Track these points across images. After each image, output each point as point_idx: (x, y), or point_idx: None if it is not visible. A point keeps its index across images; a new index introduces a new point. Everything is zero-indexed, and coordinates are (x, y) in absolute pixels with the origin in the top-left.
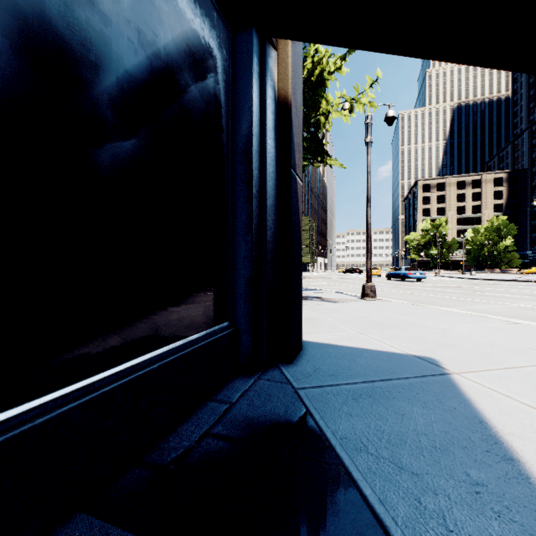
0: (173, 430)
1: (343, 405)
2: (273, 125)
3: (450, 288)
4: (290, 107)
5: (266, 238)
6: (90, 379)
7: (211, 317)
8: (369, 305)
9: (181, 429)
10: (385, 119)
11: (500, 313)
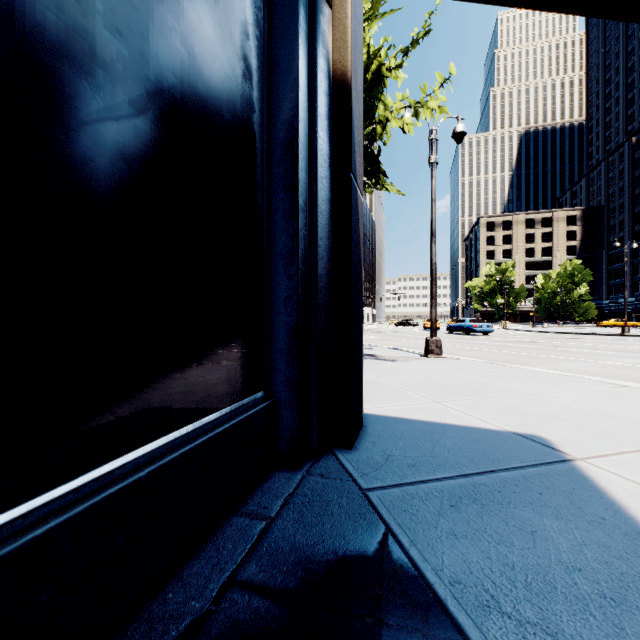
0: (175, 577)
1: (440, 518)
2: (326, 111)
3: (525, 343)
4: (349, 87)
5: (317, 270)
6: (4, 516)
7: (238, 386)
8: (436, 364)
9: (188, 573)
10: (453, 135)
11: (594, 373)
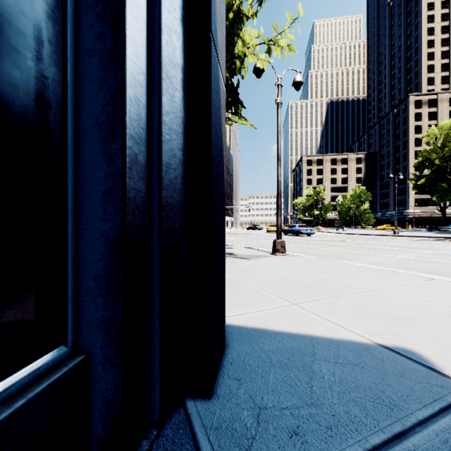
0: None
1: None
2: None
3: (337, 242)
4: None
5: (161, 156)
6: None
7: None
8: (283, 261)
9: None
10: (293, 83)
11: (397, 266)
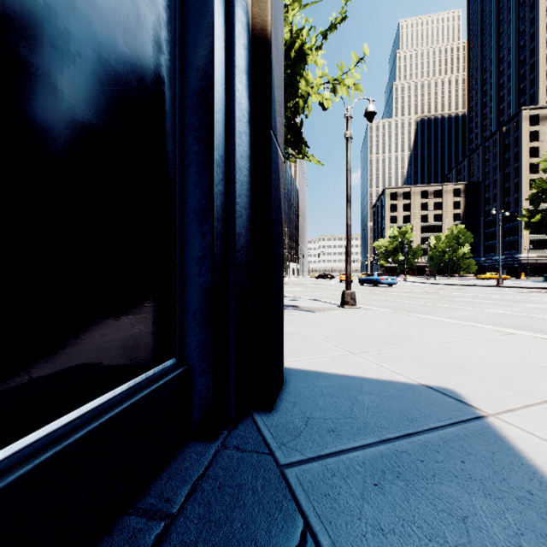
0: None
1: (364, 503)
2: (245, 65)
3: (423, 293)
4: (269, 42)
5: (235, 229)
6: None
7: (139, 358)
8: (351, 314)
9: None
10: (365, 114)
11: (482, 321)
